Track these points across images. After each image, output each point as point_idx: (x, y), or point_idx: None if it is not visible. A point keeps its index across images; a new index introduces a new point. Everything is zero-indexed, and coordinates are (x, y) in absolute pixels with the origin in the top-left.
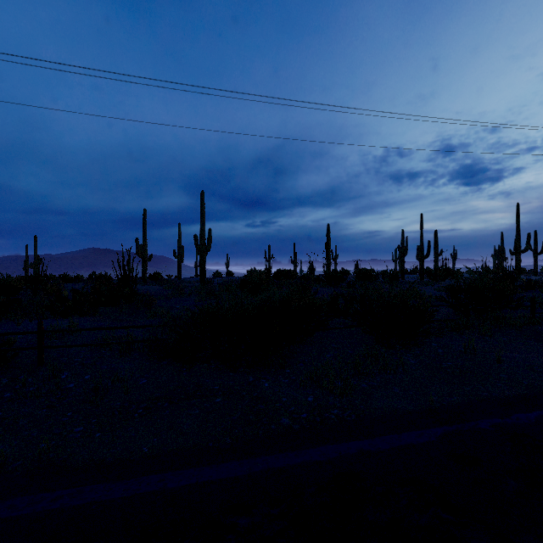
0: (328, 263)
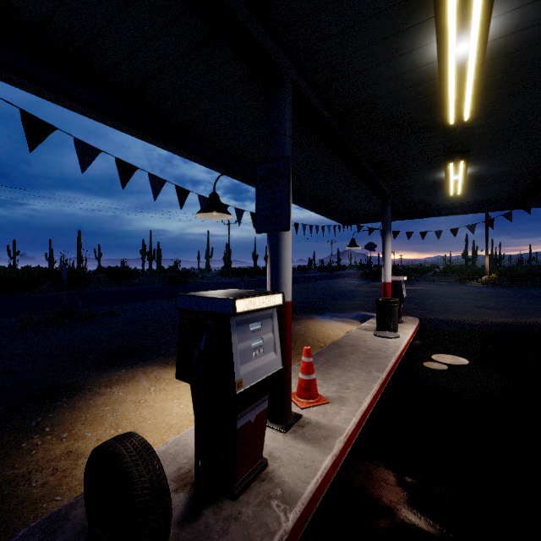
0: (80, 261)
